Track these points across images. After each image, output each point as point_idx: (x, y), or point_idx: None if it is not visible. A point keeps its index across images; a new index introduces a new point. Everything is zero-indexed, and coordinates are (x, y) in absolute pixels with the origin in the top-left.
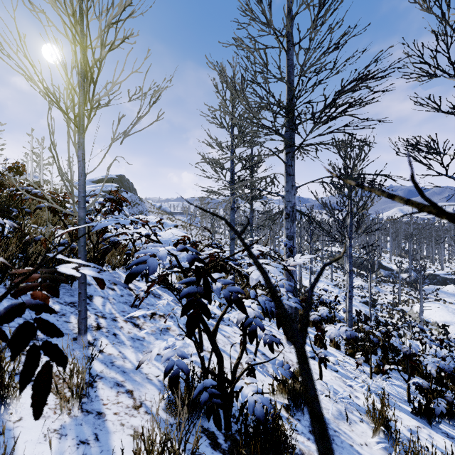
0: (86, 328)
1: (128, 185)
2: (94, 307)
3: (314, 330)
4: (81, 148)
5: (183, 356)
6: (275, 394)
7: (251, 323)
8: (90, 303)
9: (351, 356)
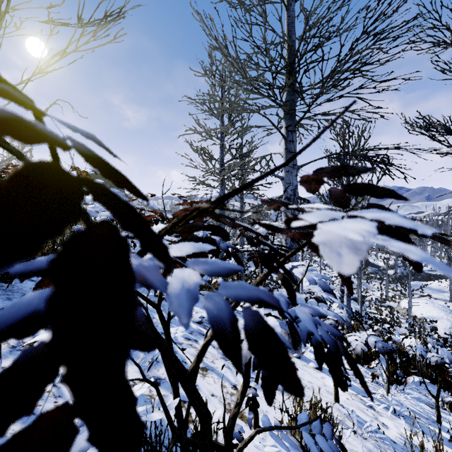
0: None
1: None
2: None
3: None
4: None
5: None
6: None
7: None
8: None
9: (357, 362)
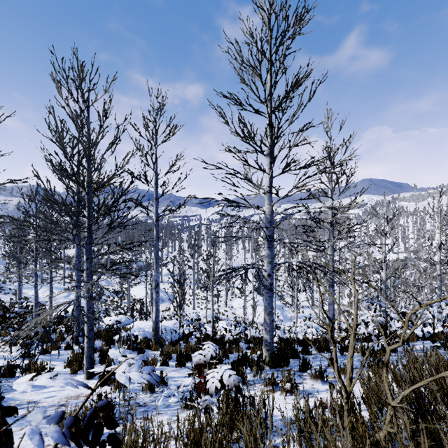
0: None
1: None
2: None
3: None
4: None
5: None
6: None
7: None
8: None
9: (14, 346)
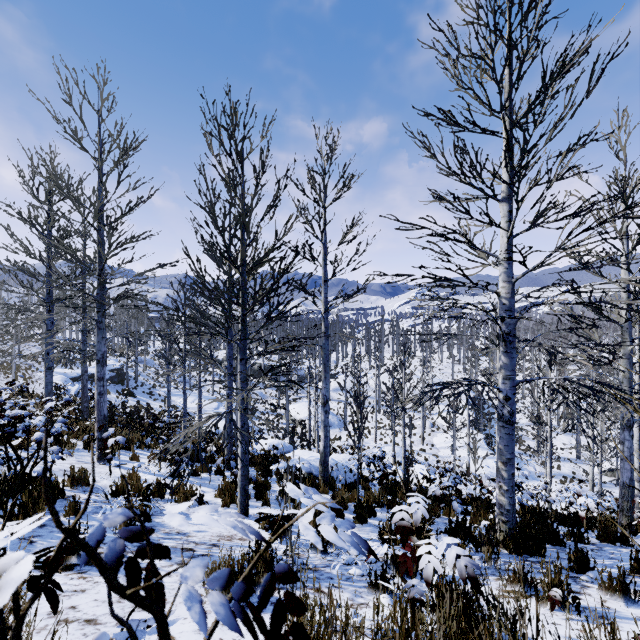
0: None
1: None
2: None
3: (145, 451)
4: None
5: (0, 460)
6: (67, 484)
7: (39, 441)
8: None
9: (163, 461)
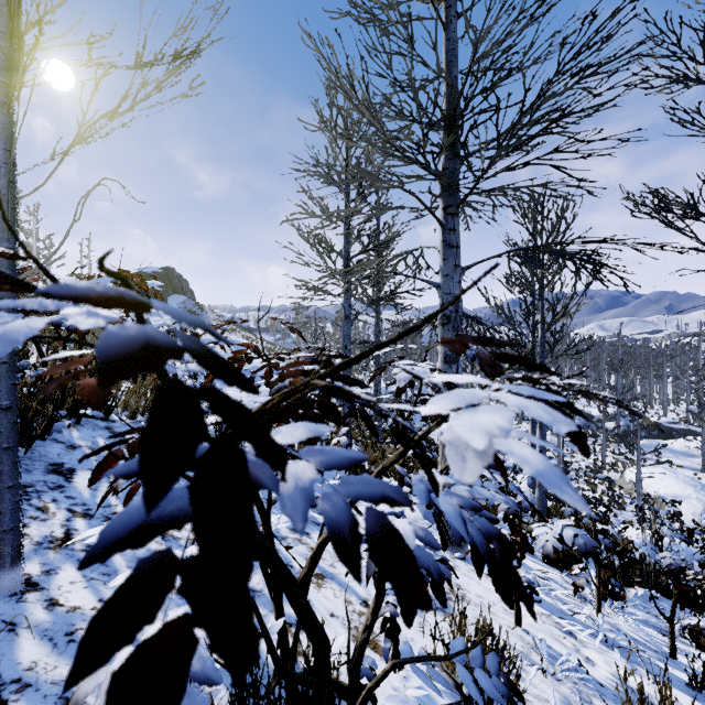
0: (17, 552)
1: (180, 284)
2: (71, 494)
3: None
4: (1, 136)
5: (204, 677)
6: None
7: None
8: (65, 485)
9: (553, 565)
